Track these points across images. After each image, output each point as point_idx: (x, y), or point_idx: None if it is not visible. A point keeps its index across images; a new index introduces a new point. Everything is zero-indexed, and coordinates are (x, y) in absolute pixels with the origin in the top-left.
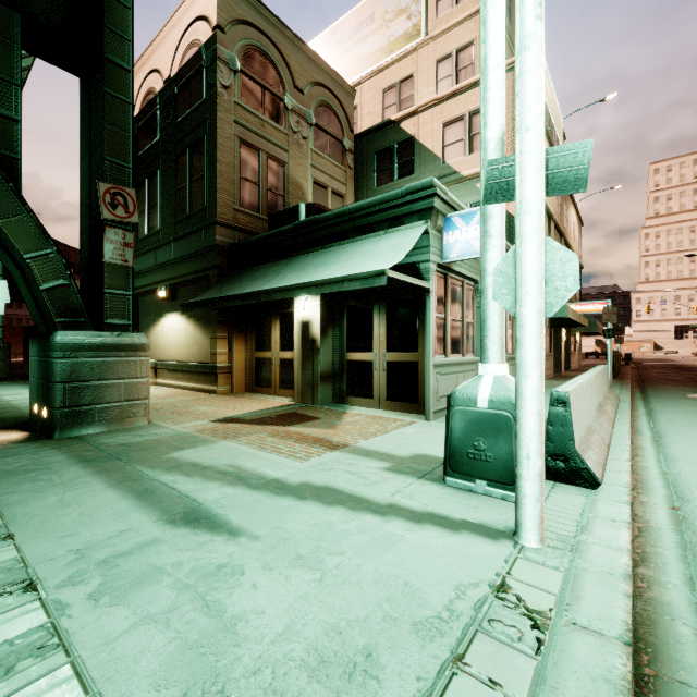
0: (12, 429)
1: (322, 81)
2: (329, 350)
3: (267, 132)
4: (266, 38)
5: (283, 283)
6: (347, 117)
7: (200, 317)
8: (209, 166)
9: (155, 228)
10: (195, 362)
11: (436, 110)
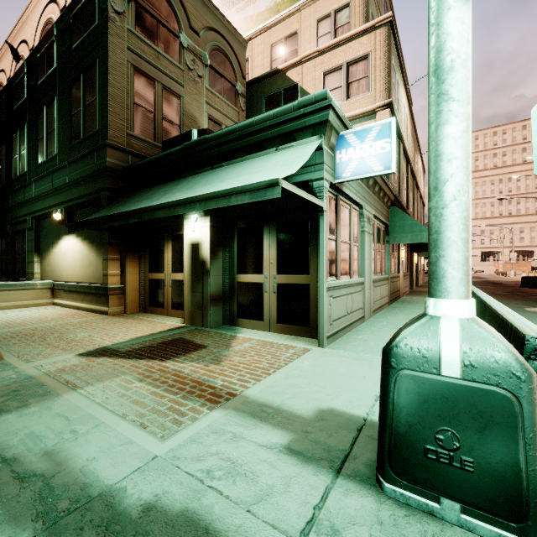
0: None
1: (217, 27)
2: (219, 271)
3: (162, 64)
4: None
5: (167, 201)
6: (240, 64)
7: (94, 239)
8: (101, 89)
9: (52, 153)
10: (89, 283)
11: (317, 61)
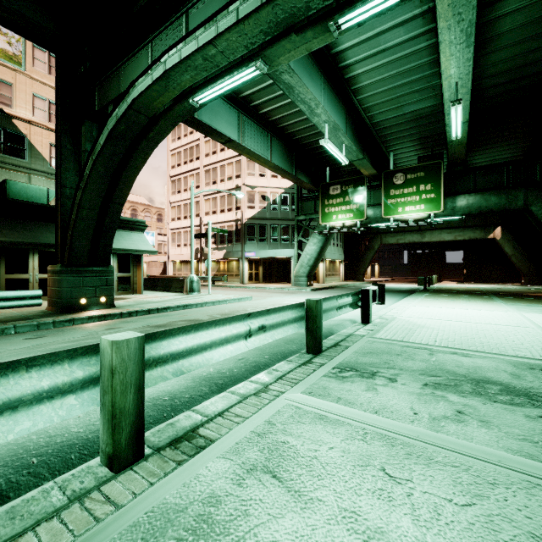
0: (81, 312)
1: None
2: None
3: None
4: None
5: None
6: None
7: None
8: None
9: None
10: None
11: (45, 132)
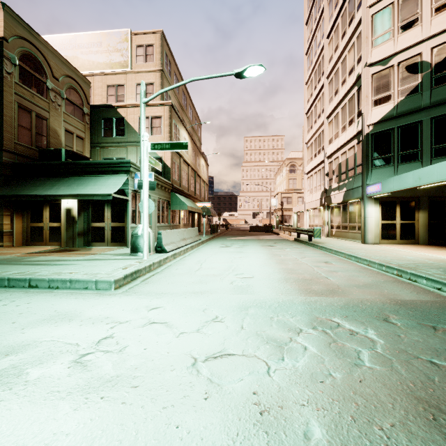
0: None
1: (70, 74)
2: (82, 222)
3: (36, 100)
4: (35, 48)
5: (61, 192)
6: (86, 95)
7: None
8: None
9: None
10: None
11: (136, 109)
